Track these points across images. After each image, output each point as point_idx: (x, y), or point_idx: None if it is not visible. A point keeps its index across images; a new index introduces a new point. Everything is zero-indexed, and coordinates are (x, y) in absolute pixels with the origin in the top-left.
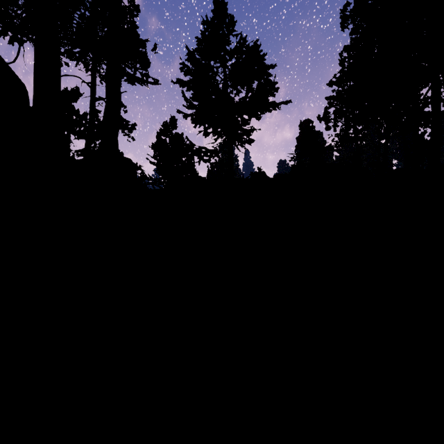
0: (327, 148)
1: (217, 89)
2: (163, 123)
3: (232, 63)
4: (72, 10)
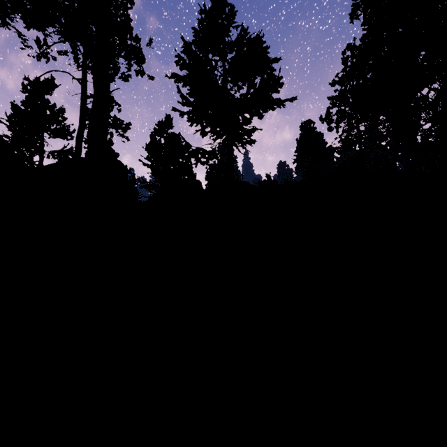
0: (334, 150)
1: (216, 84)
2: (158, 122)
3: (232, 56)
4: (60, 0)
